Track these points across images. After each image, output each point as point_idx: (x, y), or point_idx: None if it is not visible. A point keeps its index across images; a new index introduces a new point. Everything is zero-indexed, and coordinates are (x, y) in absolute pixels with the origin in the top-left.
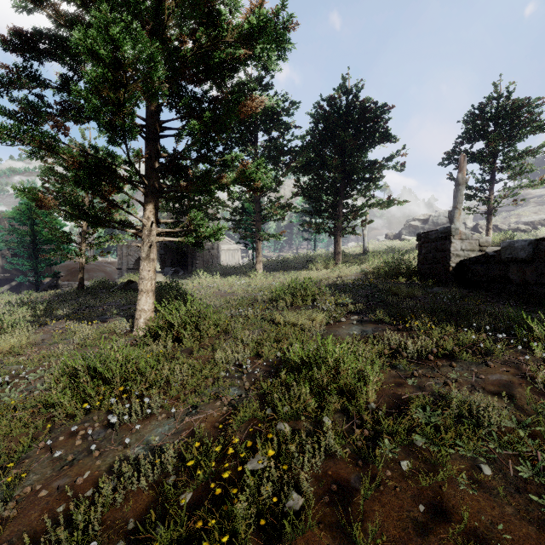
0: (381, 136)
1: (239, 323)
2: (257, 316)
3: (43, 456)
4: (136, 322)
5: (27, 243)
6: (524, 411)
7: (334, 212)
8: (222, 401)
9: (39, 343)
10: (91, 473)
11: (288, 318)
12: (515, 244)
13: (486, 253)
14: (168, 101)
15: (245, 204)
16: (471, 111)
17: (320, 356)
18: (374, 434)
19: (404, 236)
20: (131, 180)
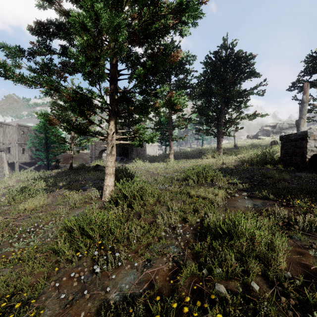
0: (250, 74)
1: (167, 195)
2: (177, 190)
3: (53, 293)
4: (104, 192)
5: (43, 143)
6: None
7: (217, 122)
8: (167, 257)
9: (50, 204)
10: (85, 314)
11: (199, 193)
12: None
13: None
14: (120, 59)
15: (161, 119)
16: (310, 54)
17: (238, 229)
18: (298, 303)
19: (260, 136)
20: (101, 107)
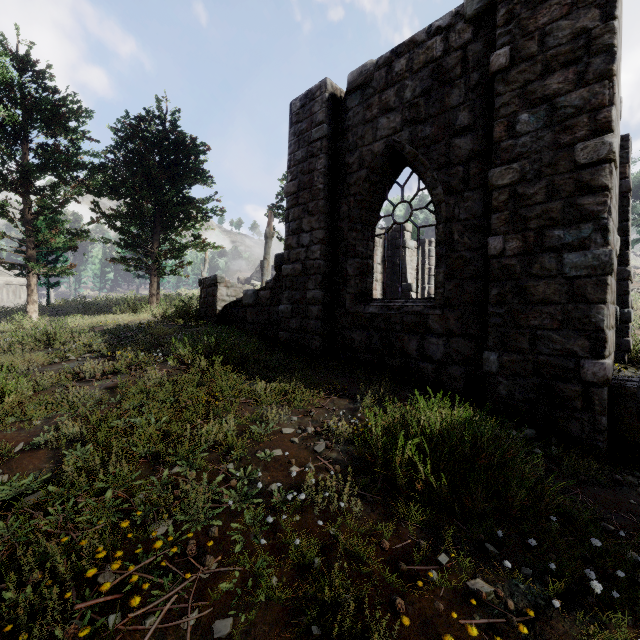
0: (195, 177)
1: None
2: None
3: None
4: None
5: None
6: (113, 394)
7: (147, 248)
8: None
9: None
10: None
11: None
12: (248, 293)
13: (236, 299)
14: None
15: None
16: None
17: None
18: None
19: (254, 281)
20: None
